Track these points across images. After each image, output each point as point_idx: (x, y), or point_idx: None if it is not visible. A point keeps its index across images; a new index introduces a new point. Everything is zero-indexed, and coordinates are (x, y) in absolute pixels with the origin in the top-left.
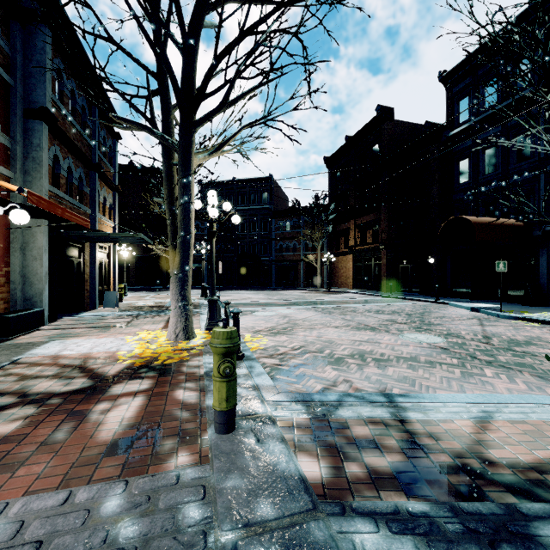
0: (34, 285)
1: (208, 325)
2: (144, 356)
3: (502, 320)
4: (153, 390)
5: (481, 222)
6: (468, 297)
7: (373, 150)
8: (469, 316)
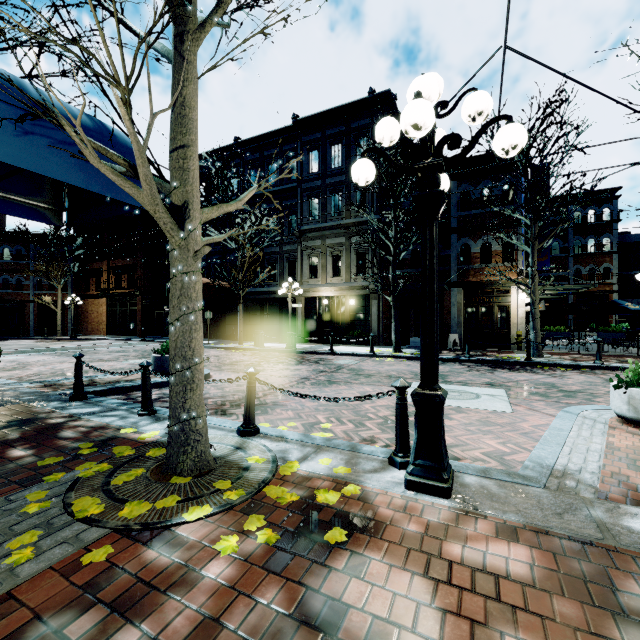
0: None
1: None
2: None
3: (206, 349)
4: None
5: (203, 283)
6: (205, 338)
7: None
8: None
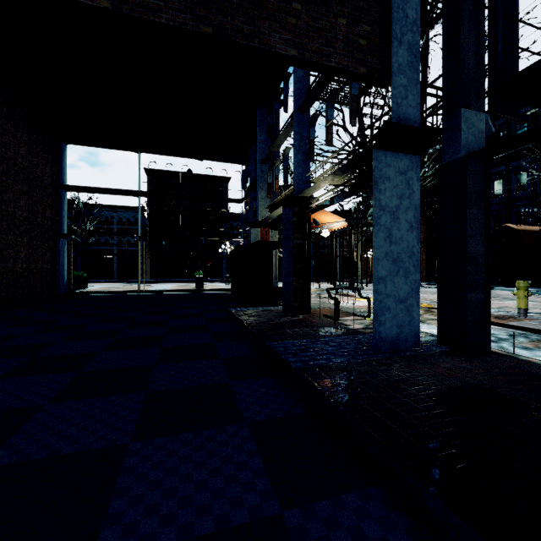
0: (274, 272)
1: None
2: None
3: None
4: None
5: (524, 229)
6: (502, 285)
7: None
8: None
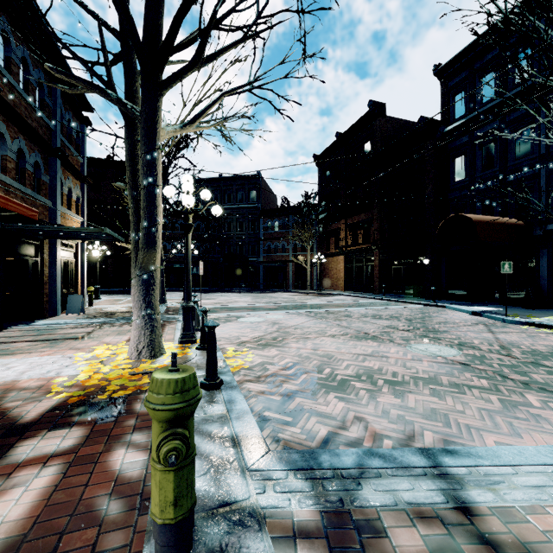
0: None
1: (182, 337)
2: (88, 384)
3: (509, 325)
4: (79, 450)
5: (482, 220)
6: (464, 300)
7: (364, 148)
8: (473, 321)
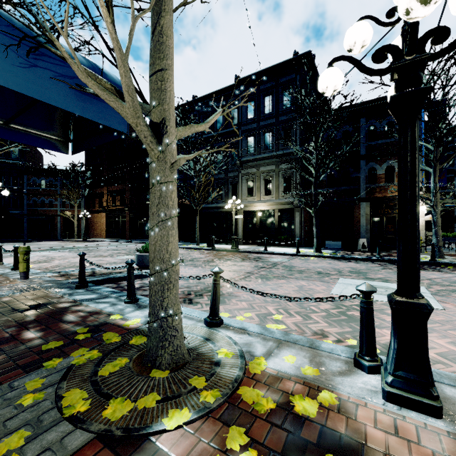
0: None
1: None
2: None
3: None
4: None
5: None
6: None
7: (121, 140)
8: None
